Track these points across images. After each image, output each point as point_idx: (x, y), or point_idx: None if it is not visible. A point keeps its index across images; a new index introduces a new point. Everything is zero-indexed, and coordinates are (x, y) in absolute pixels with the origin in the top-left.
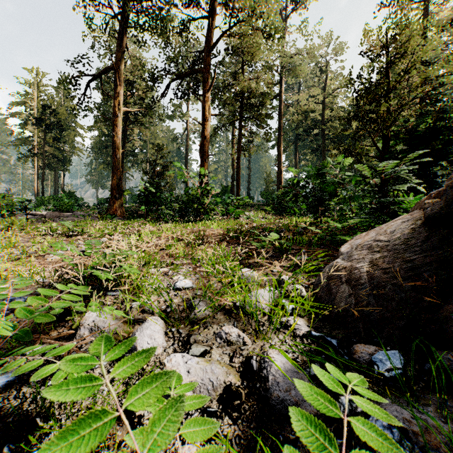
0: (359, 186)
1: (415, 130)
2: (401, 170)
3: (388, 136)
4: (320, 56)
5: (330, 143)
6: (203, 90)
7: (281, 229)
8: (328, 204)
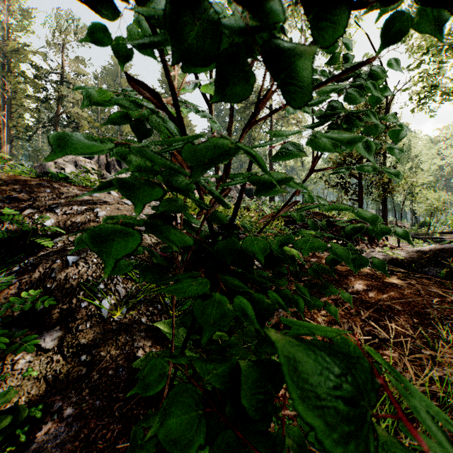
0: None
1: None
2: None
3: None
4: None
5: None
6: None
7: None
8: None
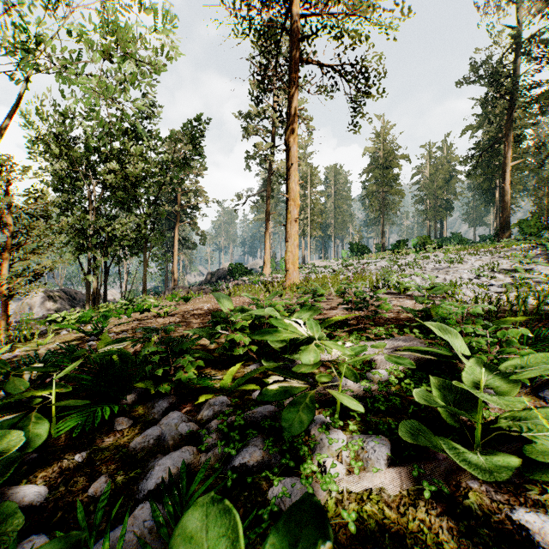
0: None
1: None
2: None
3: None
4: None
5: None
6: None
7: None
8: None
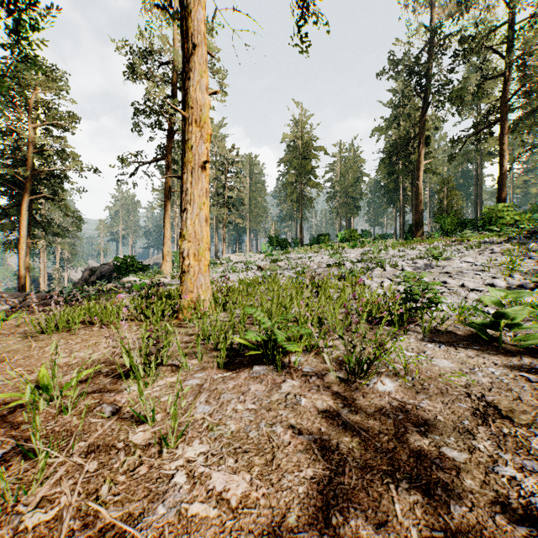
0: None
1: None
2: None
3: None
4: None
5: None
6: (500, 136)
7: None
8: None
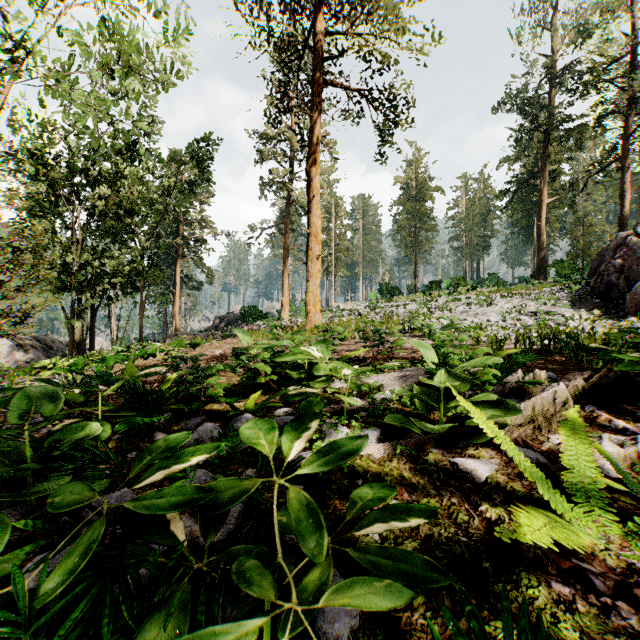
0: None
1: None
2: None
3: None
4: None
5: None
6: (621, 175)
7: None
8: None
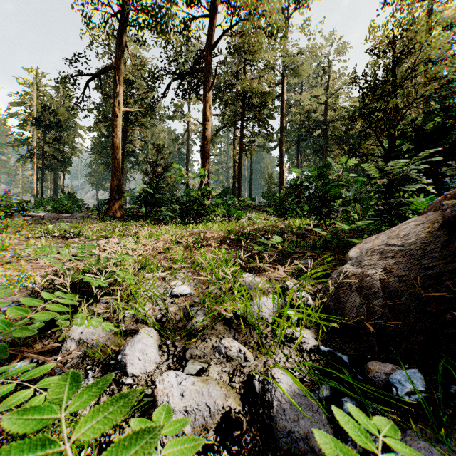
0: (366, 187)
1: (422, 129)
2: (410, 169)
3: (394, 136)
4: (323, 56)
5: (333, 143)
6: (204, 90)
7: (284, 231)
8: (332, 206)
